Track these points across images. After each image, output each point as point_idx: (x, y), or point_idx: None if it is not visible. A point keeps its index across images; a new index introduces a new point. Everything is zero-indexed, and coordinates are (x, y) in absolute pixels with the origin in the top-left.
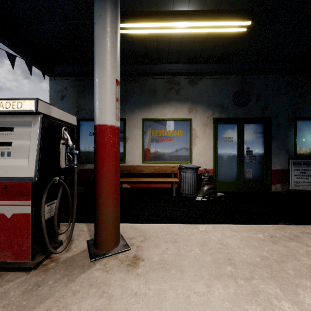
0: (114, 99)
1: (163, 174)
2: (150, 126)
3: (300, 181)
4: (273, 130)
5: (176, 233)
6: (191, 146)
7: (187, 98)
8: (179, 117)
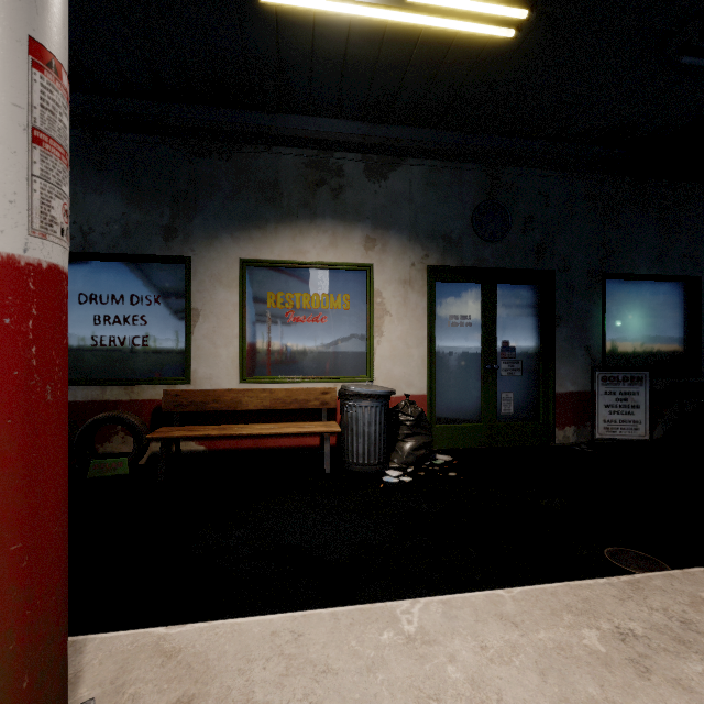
0: (18, 132)
1: (299, 410)
2: (264, 281)
3: (617, 418)
4: (560, 300)
5: (321, 661)
6: (372, 337)
7: (362, 211)
8: (341, 260)
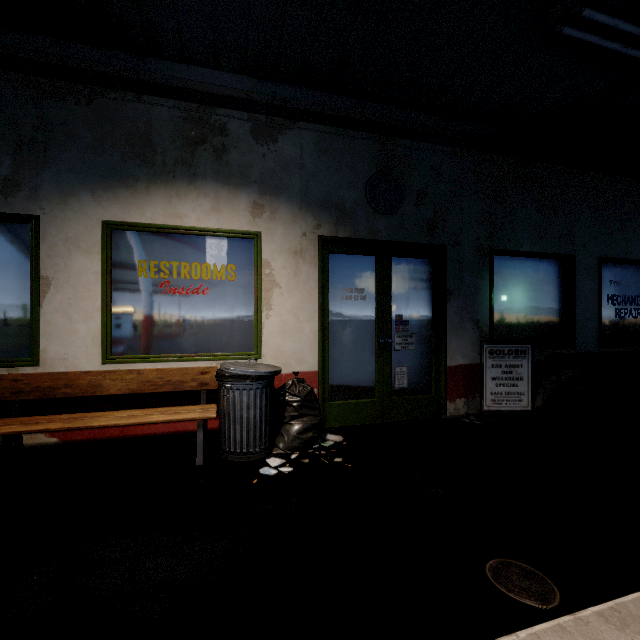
0: None
1: (175, 392)
2: (134, 247)
3: (503, 390)
4: (451, 275)
5: None
6: (260, 310)
7: (249, 175)
8: (225, 226)
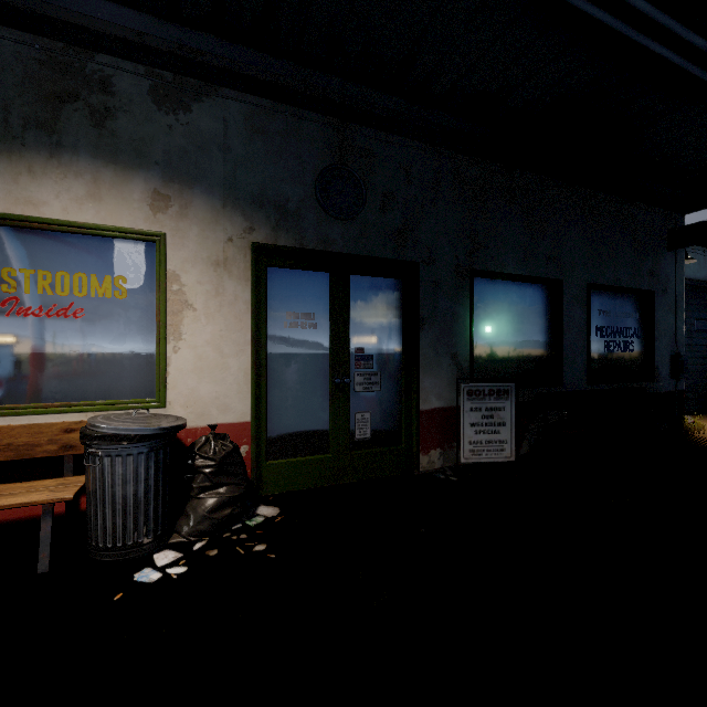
0: None
1: (26, 459)
2: None
3: (483, 439)
4: (424, 299)
5: None
6: (163, 341)
7: (147, 153)
8: (109, 222)
